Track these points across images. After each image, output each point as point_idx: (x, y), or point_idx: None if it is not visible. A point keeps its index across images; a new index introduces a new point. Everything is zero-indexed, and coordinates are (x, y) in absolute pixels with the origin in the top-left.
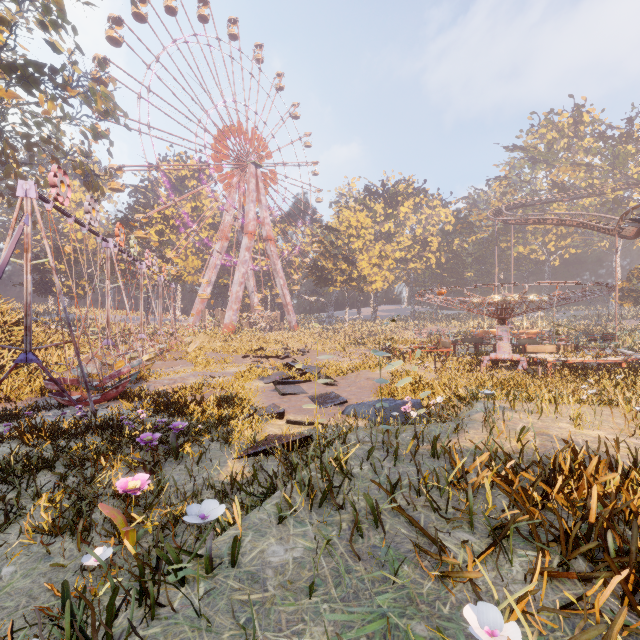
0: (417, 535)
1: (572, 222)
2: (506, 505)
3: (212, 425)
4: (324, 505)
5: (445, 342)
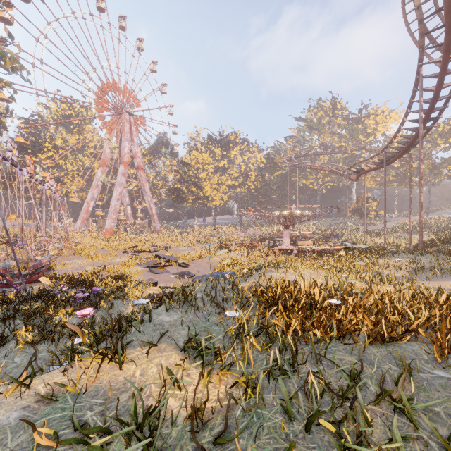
0: (220, 311)
1: (327, 169)
2: (256, 301)
3: (113, 291)
4: (184, 306)
5: (255, 240)
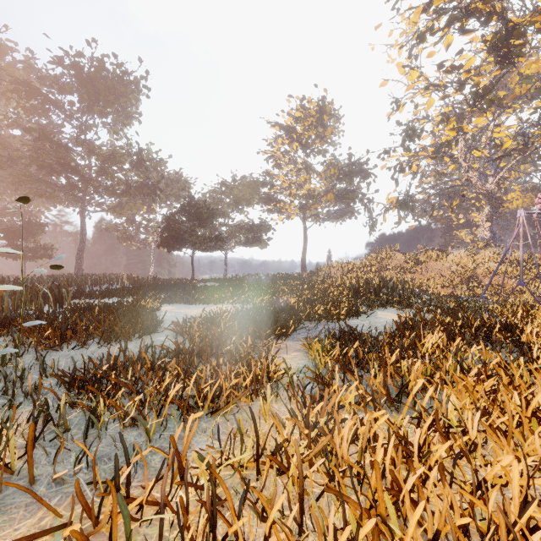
0: None
1: None
2: None
3: None
4: None
5: None
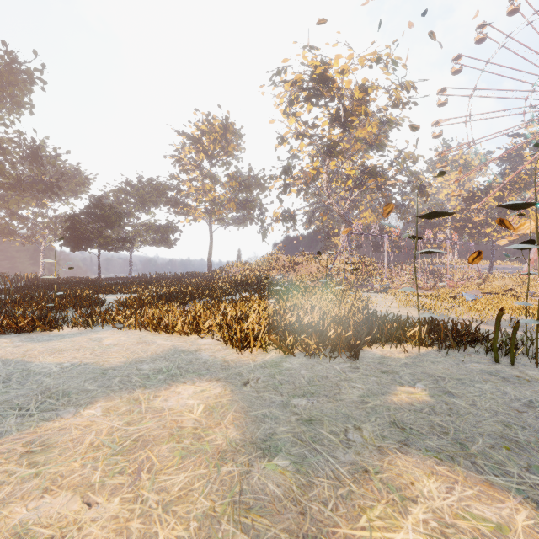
0: None
1: None
2: None
3: None
4: None
5: None
